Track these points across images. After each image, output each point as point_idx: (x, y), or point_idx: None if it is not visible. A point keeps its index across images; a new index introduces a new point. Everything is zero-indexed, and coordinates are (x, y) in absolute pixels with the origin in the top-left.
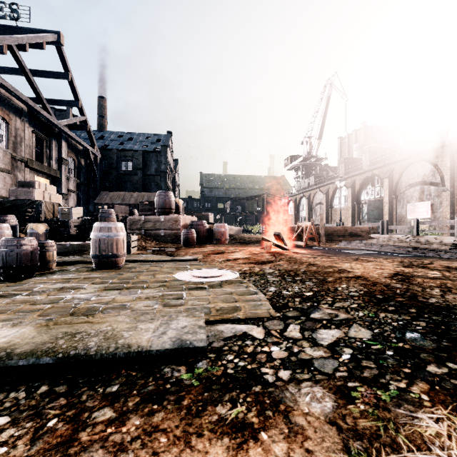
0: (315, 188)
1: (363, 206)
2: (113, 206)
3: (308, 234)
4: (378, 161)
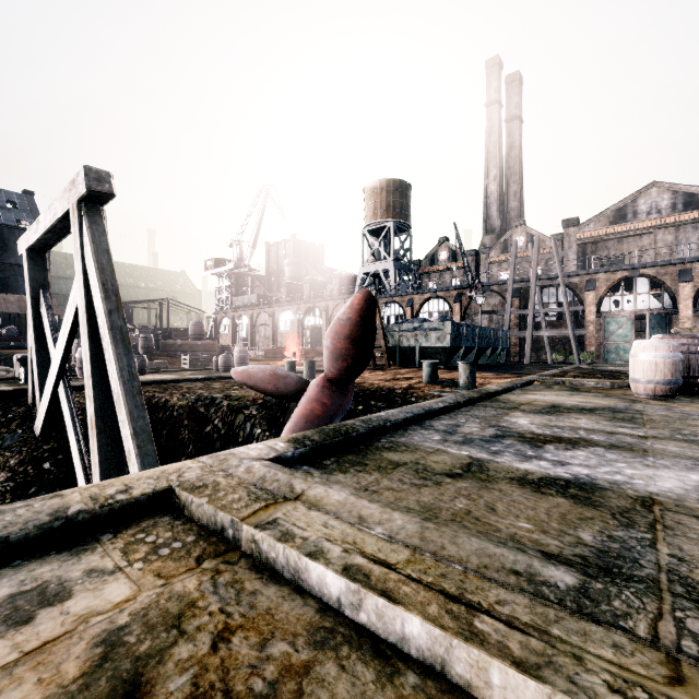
0: (260, 309)
1: (307, 330)
2: (134, 330)
3: (300, 354)
4: (315, 291)
